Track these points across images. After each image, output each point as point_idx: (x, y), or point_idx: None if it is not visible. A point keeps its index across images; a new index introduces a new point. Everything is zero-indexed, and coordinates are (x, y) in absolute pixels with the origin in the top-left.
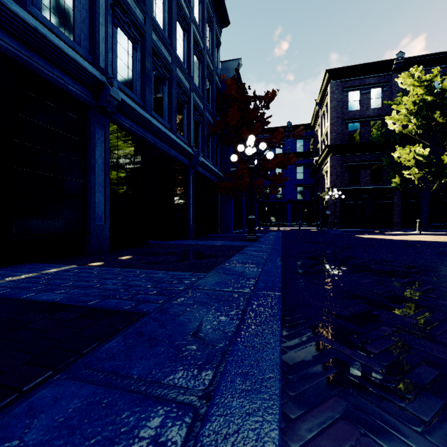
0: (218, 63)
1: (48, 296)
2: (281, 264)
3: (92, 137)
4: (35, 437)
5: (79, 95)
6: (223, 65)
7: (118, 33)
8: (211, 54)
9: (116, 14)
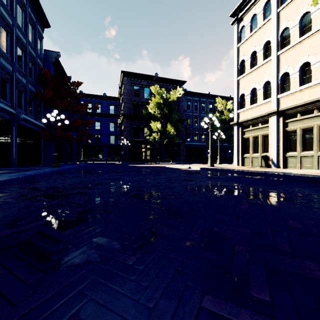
0: (42, 50)
1: None
2: (49, 171)
3: None
4: None
5: None
6: (45, 52)
7: None
8: (34, 44)
9: None
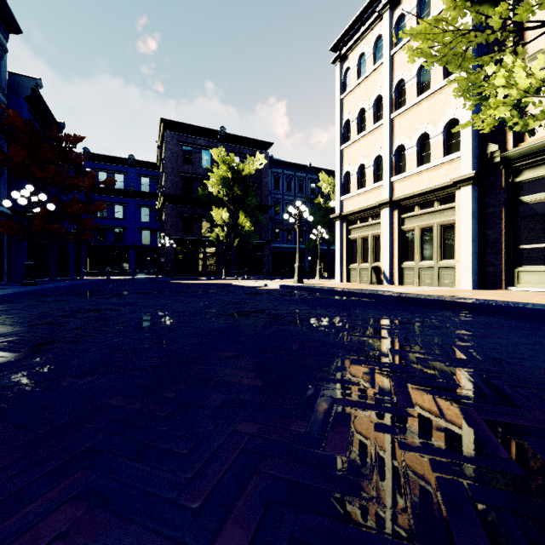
0: (4, 73)
1: None
2: (12, 292)
3: None
4: None
5: None
6: (12, 77)
7: None
8: None
9: None
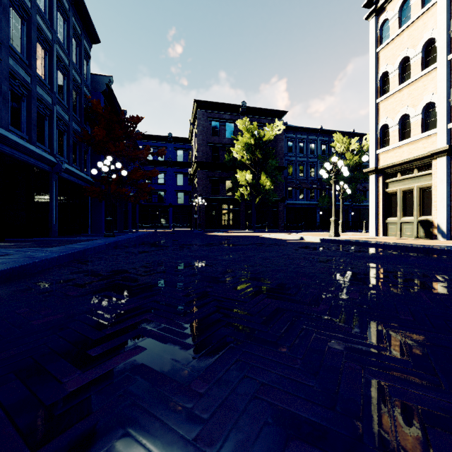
0: (89, 75)
1: None
2: (104, 244)
3: None
4: None
5: None
6: (93, 77)
7: None
8: (79, 67)
9: None
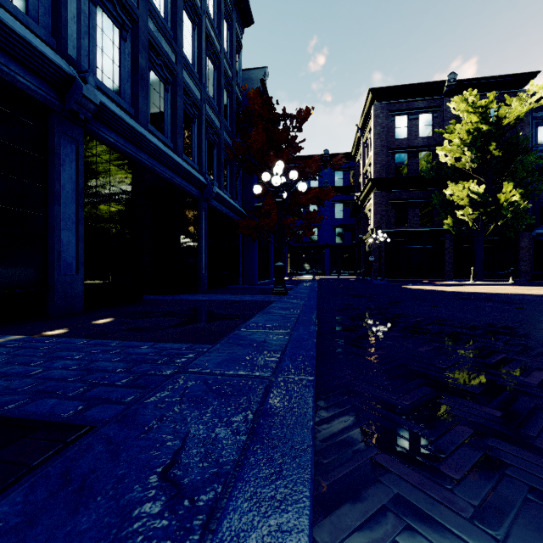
0: (240, 72)
1: None
2: (315, 328)
3: (56, 153)
4: None
5: (35, 91)
6: (245, 74)
7: (98, 14)
8: (229, 58)
9: None
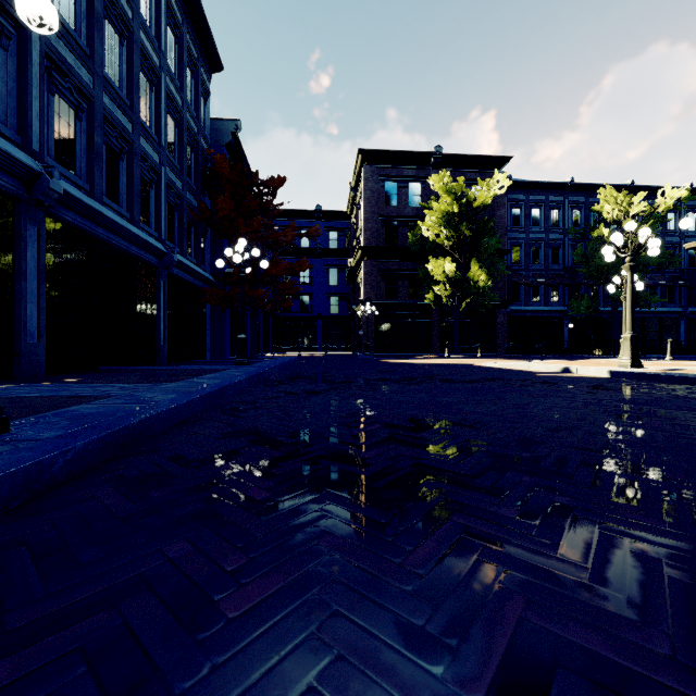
0: (207, 120)
1: (24, 395)
2: (246, 377)
3: (23, 237)
4: (84, 409)
5: (9, 188)
6: (214, 123)
7: (55, 101)
8: (194, 109)
9: (53, 80)
